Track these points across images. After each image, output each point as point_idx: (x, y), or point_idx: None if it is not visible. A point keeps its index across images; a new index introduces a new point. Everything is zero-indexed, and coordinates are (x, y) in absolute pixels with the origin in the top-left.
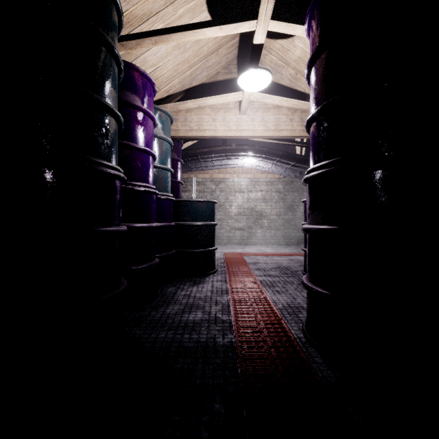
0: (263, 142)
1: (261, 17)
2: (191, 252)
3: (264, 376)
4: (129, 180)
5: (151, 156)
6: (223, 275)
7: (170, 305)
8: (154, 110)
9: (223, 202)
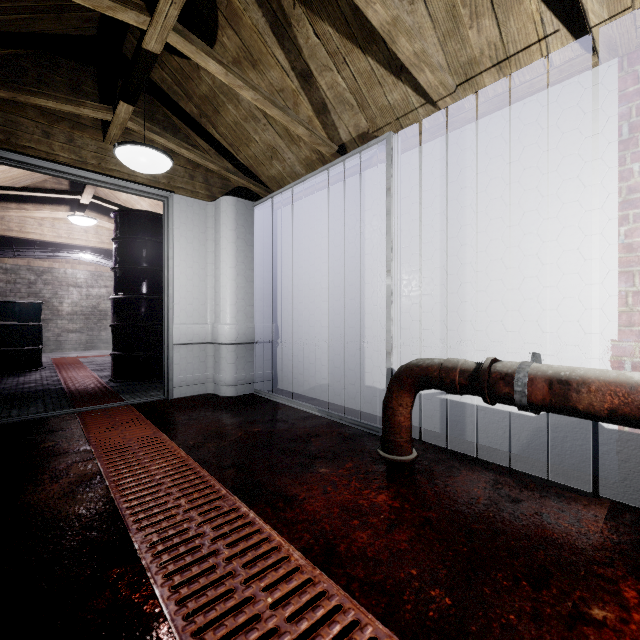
0: None
1: (85, 197)
2: (13, 351)
3: (80, 389)
4: None
5: None
6: (53, 370)
7: (1, 385)
8: None
9: (50, 298)
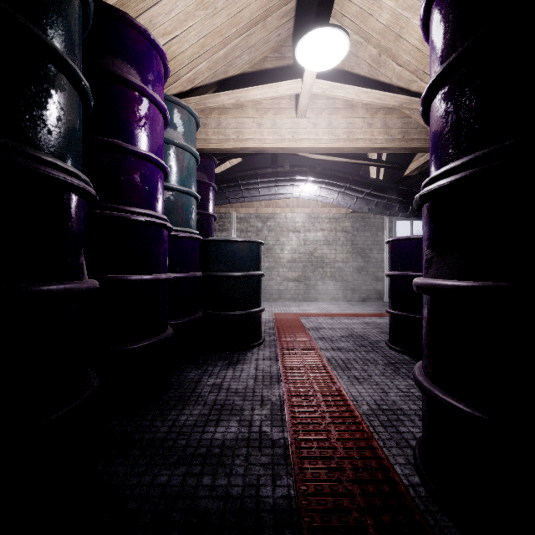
0: (326, 164)
1: None
2: (226, 316)
3: None
4: (118, 204)
5: (160, 168)
6: (273, 348)
7: (187, 406)
8: (169, 104)
9: (273, 245)
